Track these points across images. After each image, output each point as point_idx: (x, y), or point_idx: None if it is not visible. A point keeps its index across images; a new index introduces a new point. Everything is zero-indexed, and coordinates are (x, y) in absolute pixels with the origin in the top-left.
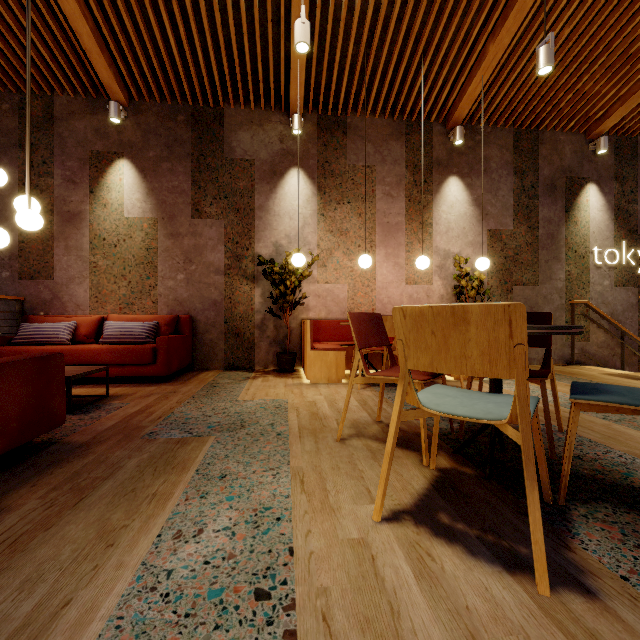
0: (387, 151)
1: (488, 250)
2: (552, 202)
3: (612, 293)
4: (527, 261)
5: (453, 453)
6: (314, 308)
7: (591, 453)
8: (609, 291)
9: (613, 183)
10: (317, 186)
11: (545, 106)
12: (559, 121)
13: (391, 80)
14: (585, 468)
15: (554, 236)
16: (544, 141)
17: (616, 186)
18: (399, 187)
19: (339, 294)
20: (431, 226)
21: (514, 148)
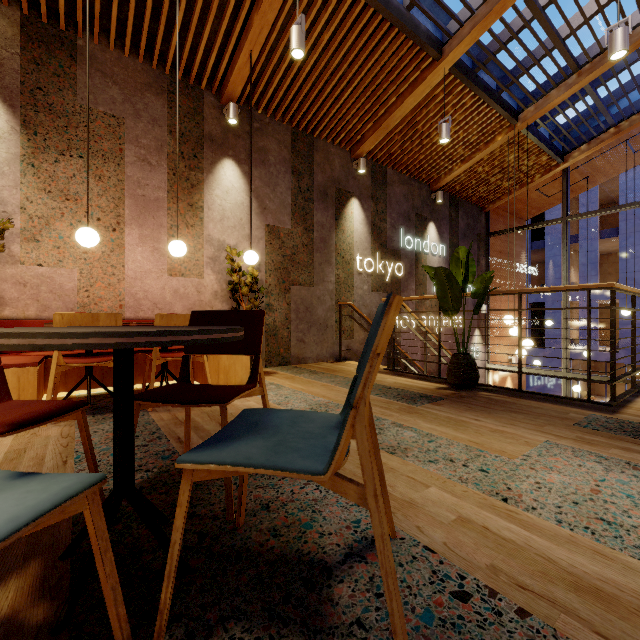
0: (143, 104)
1: (267, 246)
2: (325, 208)
3: (370, 297)
4: (303, 262)
5: (59, 560)
6: (14, 302)
7: (287, 491)
8: (368, 295)
9: (370, 202)
10: (21, 119)
11: (317, 113)
12: (330, 133)
13: (141, 10)
14: (261, 529)
15: (326, 241)
16: (318, 148)
17: (372, 205)
18: (160, 154)
19: (63, 283)
20: (203, 210)
21: (292, 147)
